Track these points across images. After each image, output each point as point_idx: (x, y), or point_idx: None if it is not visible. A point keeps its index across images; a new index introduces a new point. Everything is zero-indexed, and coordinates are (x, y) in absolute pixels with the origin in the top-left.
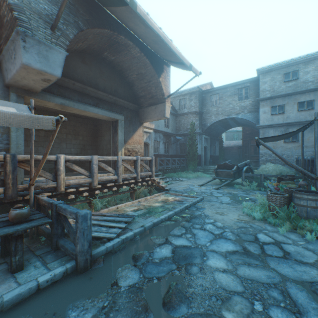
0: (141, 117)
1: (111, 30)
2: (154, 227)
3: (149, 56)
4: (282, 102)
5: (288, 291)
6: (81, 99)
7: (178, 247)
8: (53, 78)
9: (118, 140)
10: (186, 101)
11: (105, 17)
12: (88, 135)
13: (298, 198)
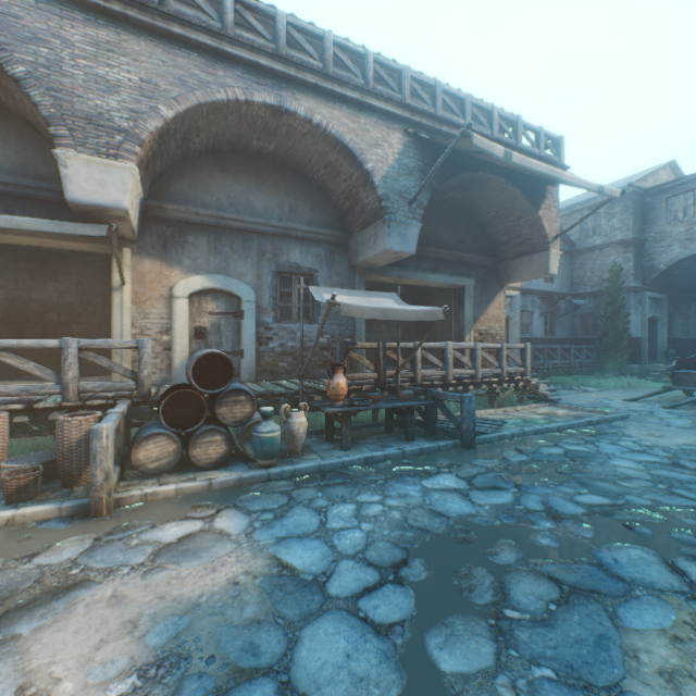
0: (501, 276)
1: (466, 172)
2: (535, 435)
3: (519, 183)
4: None
5: None
6: (417, 265)
7: (572, 450)
8: (406, 256)
9: (463, 317)
10: (597, 220)
11: (459, 159)
12: None
13: None
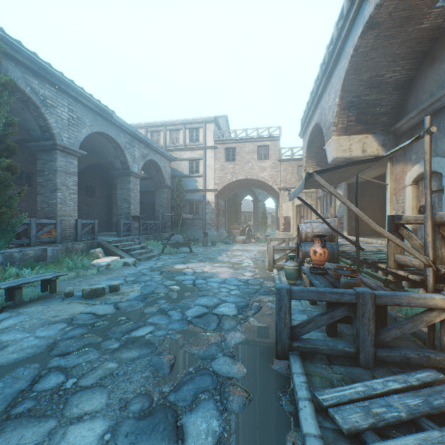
0: None
1: None
2: None
3: None
4: None
5: None
6: None
7: None
8: None
9: None
10: None
11: None
12: None
13: None
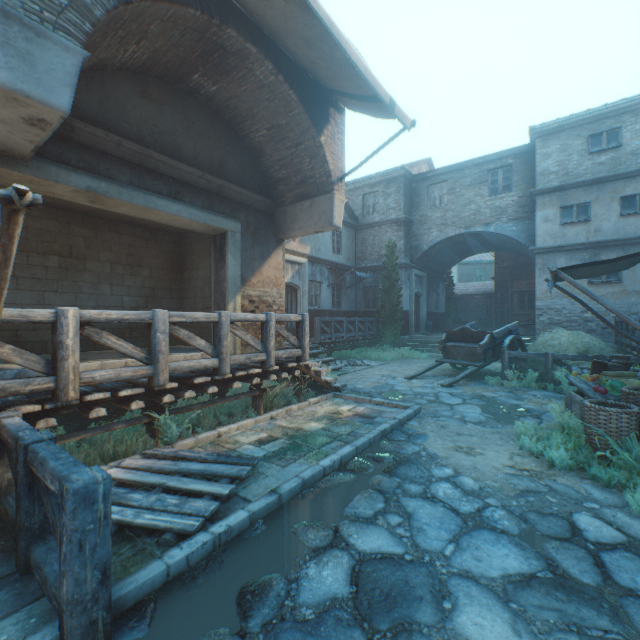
0: (279, 227)
1: (203, 11)
2: (304, 492)
3: (296, 84)
4: (586, 196)
5: None
6: (139, 180)
7: (368, 559)
8: (51, 116)
9: (226, 277)
10: (376, 198)
11: None
12: (163, 266)
13: None
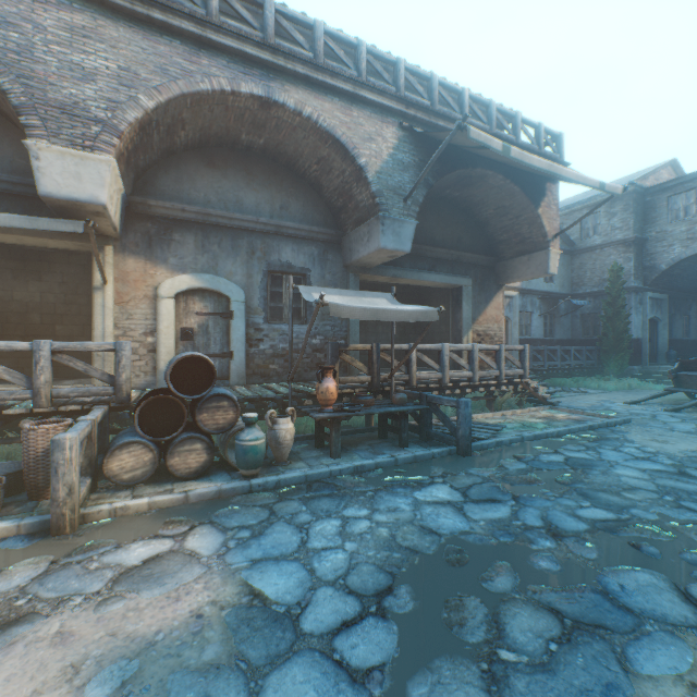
0: (499, 276)
1: (463, 169)
2: (535, 441)
3: (518, 180)
4: None
5: None
6: (414, 264)
7: (573, 458)
8: (401, 254)
9: (461, 318)
10: (597, 219)
11: (456, 155)
12: None
13: None
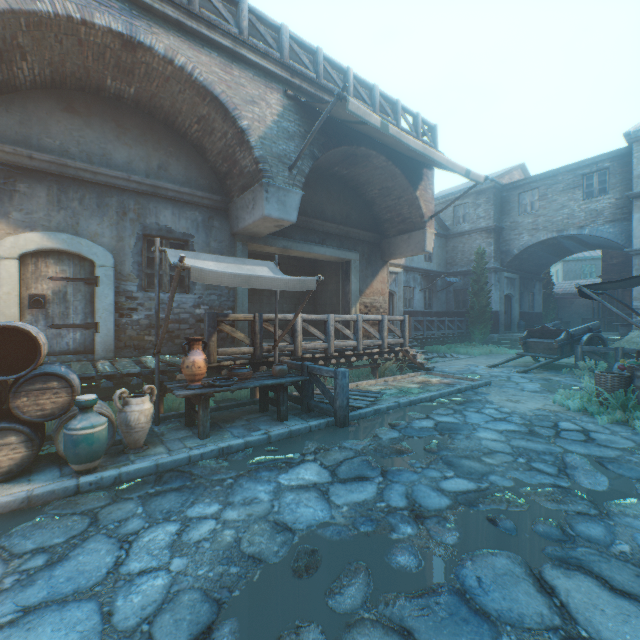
0: (384, 252)
1: (348, 145)
2: (410, 406)
3: (399, 163)
4: None
5: (564, 457)
6: (304, 236)
7: (442, 422)
8: (287, 224)
9: (350, 290)
10: (466, 209)
11: (342, 131)
12: None
13: (639, 378)
